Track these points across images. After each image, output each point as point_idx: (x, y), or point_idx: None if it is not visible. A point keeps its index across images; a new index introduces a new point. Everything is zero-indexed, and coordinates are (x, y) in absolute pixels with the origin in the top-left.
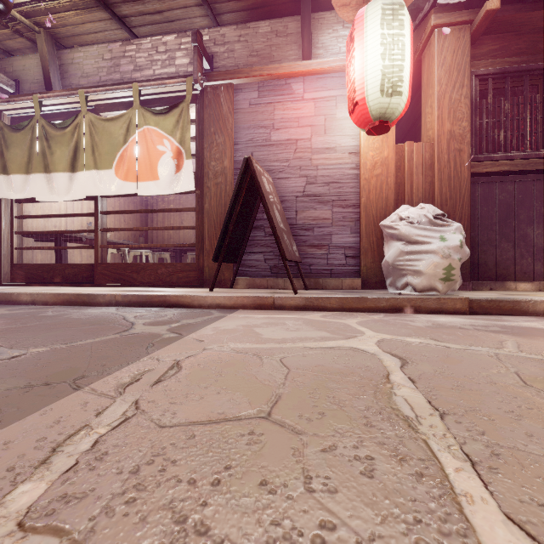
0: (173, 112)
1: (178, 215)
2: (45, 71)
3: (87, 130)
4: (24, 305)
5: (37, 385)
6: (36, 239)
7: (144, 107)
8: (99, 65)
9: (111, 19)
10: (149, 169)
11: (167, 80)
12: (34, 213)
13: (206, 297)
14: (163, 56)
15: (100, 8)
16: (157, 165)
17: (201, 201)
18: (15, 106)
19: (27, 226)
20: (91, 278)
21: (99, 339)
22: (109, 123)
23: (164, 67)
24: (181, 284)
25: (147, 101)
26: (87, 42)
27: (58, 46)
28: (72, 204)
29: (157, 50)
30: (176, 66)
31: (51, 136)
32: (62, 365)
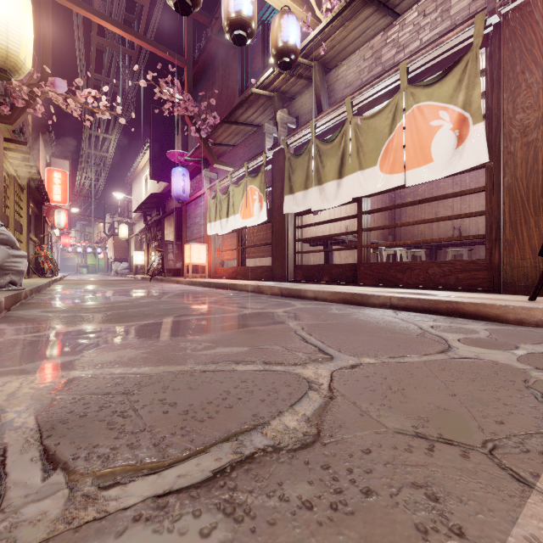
0: (453, 72)
1: (427, 207)
2: (317, 98)
3: (353, 134)
4: (309, 300)
5: (432, 438)
6: (308, 244)
7: (413, 84)
8: (360, 68)
9: (375, 11)
10: (418, 153)
11: (444, 36)
12: (306, 223)
13: (532, 310)
14: (433, 16)
15: (366, 7)
16: (430, 145)
17: (496, 174)
18: (297, 137)
19: (302, 234)
20: (353, 277)
21: (425, 358)
22: (373, 119)
23: (434, 28)
24: (461, 287)
25: (414, 78)
26: (348, 54)
27: (325, 71)
28: (331, 211)
29: (425, 14)
30: (451, 17)
31: (322, 152)
32: (425, 399)
